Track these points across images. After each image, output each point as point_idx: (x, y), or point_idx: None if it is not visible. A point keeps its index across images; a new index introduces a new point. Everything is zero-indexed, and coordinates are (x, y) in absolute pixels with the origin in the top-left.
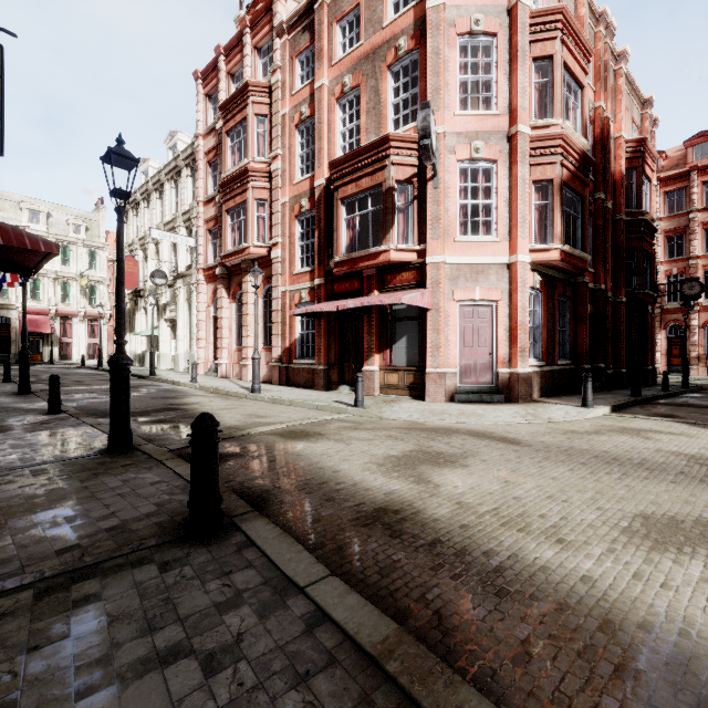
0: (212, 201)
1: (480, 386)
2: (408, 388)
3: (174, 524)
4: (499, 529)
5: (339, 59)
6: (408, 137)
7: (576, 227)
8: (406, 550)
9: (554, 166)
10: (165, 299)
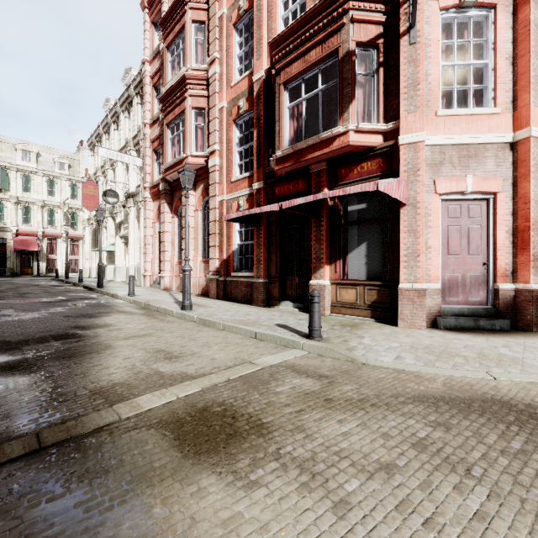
0: (157, 122)
1: (472, 307)
2: (370, 308)
3: None
4: None
5: None
6: None
7: None
8: None
9: None
10: (120, 218)
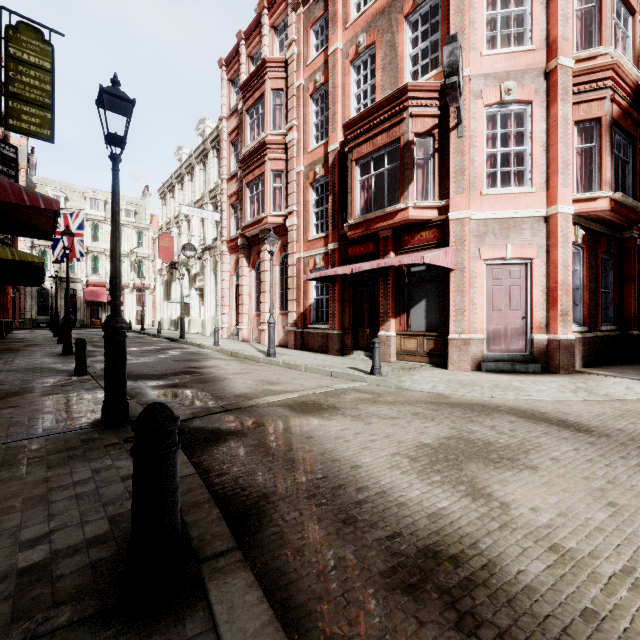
0: (235, 178)
1: (511, 354)
2: (428, 355)
3: (115, 569)
4: None
5: (353, 20)
6: (428, 86)
7: (626, 173)
8: None
9: (603, 102)
10: (195, 270)
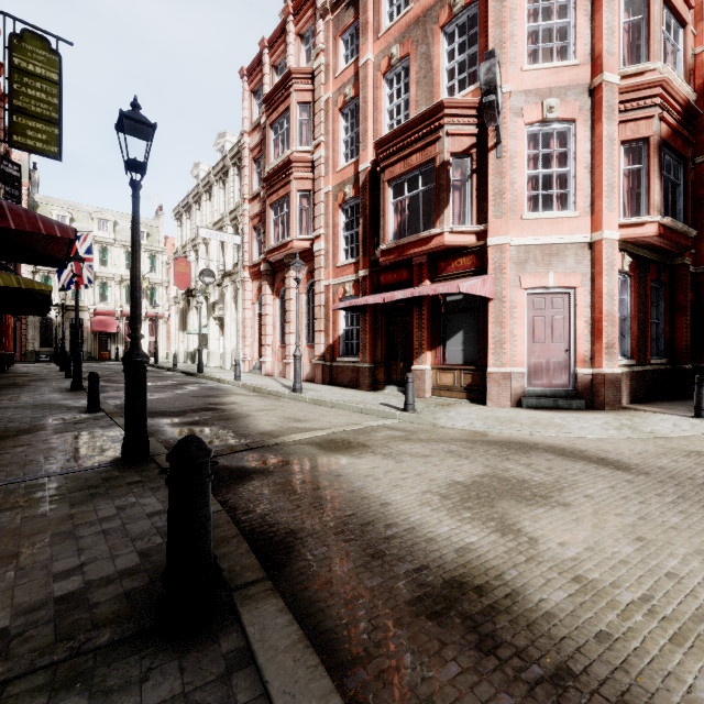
0: (257, 198)
1: (554, 389)
2: (465, 390)
3: (149, 597)
4: (672, 651)
5: (385, 29)
6: (466, 102)
7: (676, 196)
8: (512, 690)
9: (651, 121)
10: (214, 297)
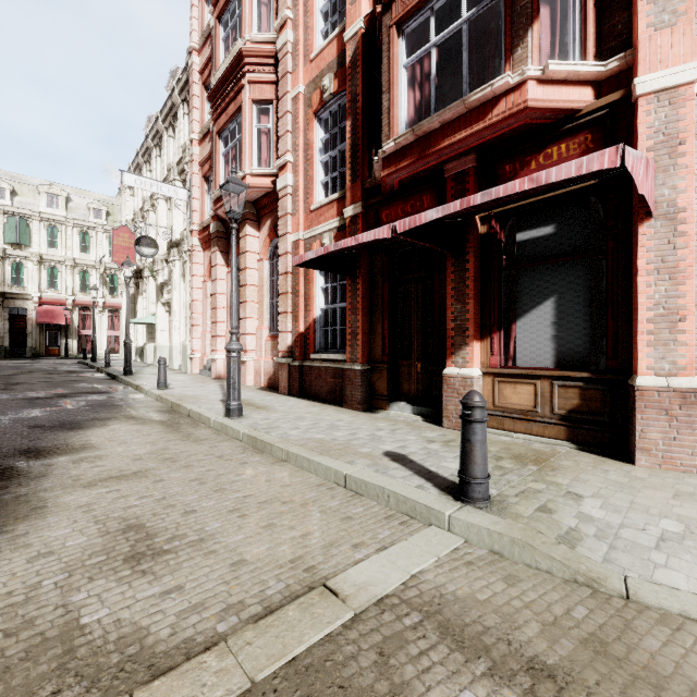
0: (208, 135)
1: None
2: (564, 422)
3: None
4: None
5: None
6: None
7: None
8: None
9: None
10: (162, 277)
